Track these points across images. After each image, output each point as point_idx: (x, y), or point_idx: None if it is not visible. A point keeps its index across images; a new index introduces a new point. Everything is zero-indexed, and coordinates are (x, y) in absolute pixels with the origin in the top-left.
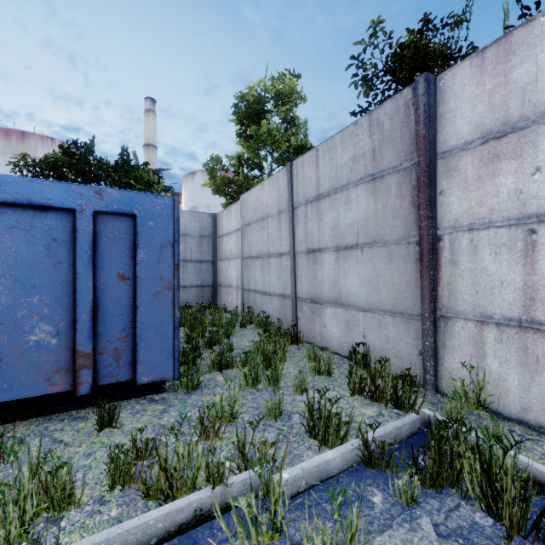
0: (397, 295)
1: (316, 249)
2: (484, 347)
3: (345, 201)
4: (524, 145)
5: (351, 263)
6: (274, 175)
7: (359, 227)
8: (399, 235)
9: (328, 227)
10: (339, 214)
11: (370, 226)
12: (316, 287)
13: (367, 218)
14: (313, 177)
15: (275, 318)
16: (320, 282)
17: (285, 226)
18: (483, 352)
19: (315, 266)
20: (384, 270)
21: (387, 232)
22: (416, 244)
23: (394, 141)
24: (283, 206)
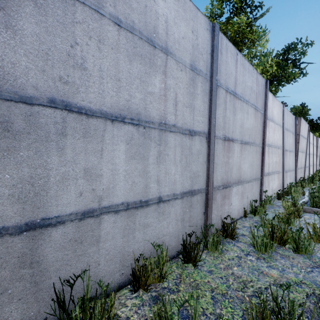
0: (257, 170)
1: (231, 139)
2: (265, 183)
3: (247, 111)
4: (268, 124)
5: (246, 153)
6: (190, 2)
7: (250, 132)
8: (259, 142)
9: (239, 124)
10: (244, 118)
11: (253, 134)
12: (228, 172)
13: (253, 128)
14: (234, 73)
15: (173, 238)
16: (231, 167)
17: (203, 96)
18: (265, 185)
19: (229, 154)
20: (255, 158)
21: (257, 139)
22: (261, 148)
23: (261, 98)
24: (203, 68)
